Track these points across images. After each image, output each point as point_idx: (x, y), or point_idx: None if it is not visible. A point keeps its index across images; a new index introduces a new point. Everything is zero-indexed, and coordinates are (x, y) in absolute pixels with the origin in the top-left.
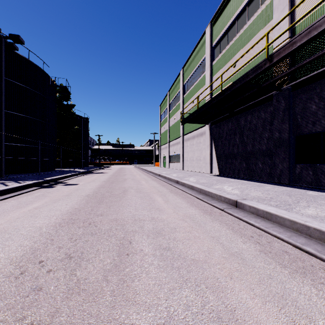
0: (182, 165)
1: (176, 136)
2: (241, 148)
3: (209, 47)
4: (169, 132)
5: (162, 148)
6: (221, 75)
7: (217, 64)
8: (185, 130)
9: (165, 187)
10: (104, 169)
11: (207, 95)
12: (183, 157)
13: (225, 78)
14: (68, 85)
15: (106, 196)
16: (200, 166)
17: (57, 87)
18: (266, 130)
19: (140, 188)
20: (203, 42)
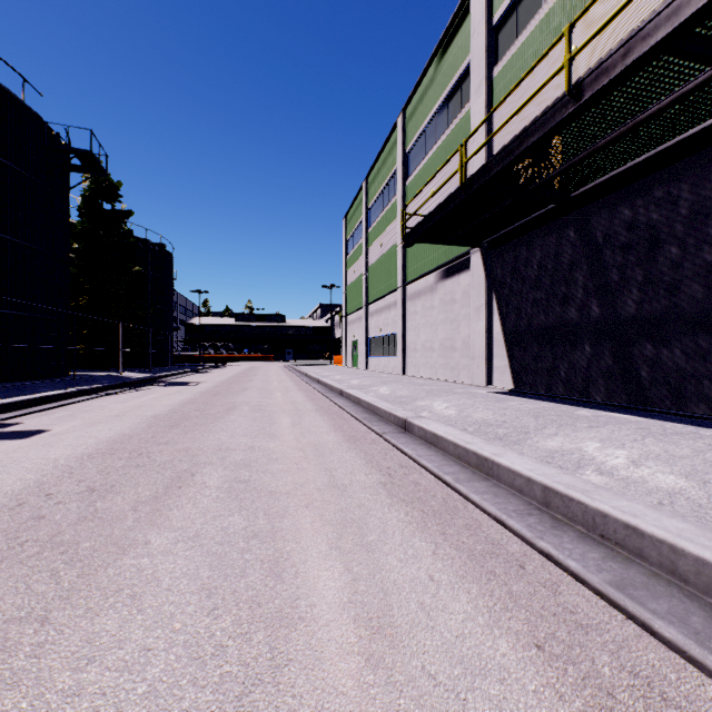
0: (400, 362)
1: (386, 288)
2: (599, 308)
3: (484, 29)
4: (367, 281)
5: (350, 320)
6: (569, 28)
7: (509, 70)
8: (408, 272)
9: (360, 452)
10: (202, 373)
11: (503, 125)
12: (404, 341)
13: (537, 106)
14: (99, 148)
15: (28, 540)
16: (453, 365)
17: (66, 151)
18: (711, 242)
19: (256, 460)
20: (464, 24)
